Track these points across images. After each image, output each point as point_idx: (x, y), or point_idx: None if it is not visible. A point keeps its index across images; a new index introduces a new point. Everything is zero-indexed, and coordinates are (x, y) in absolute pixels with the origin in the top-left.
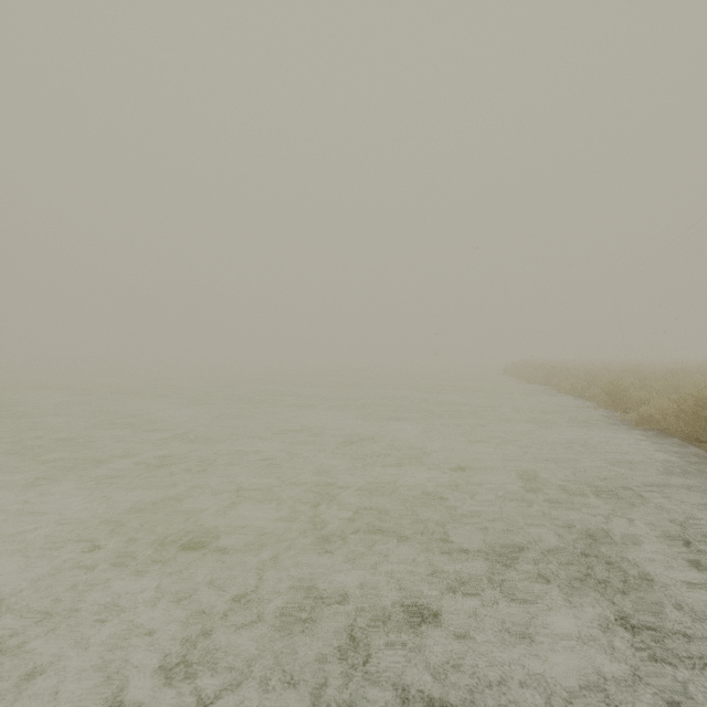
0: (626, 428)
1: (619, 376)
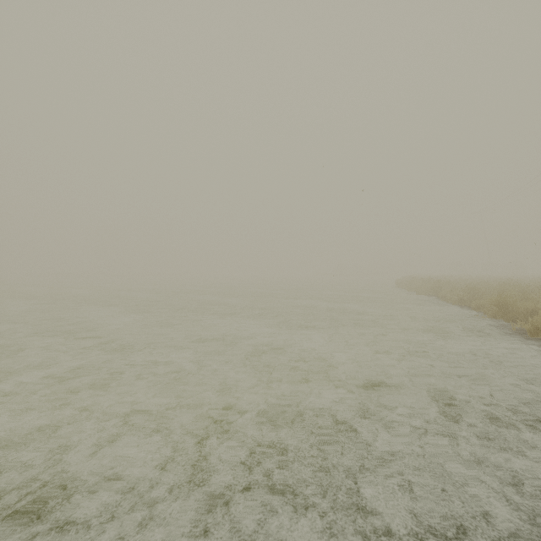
0: (521, 337)
1: (499, 288)
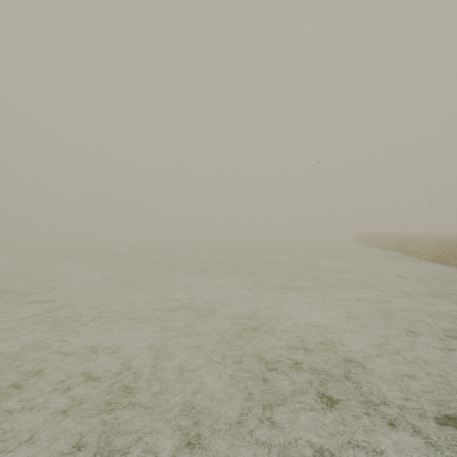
0: None
1: None
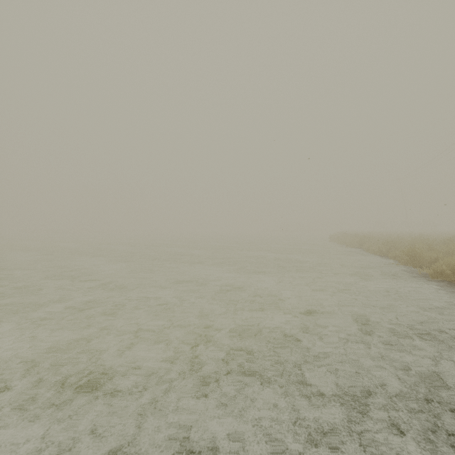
0: (424, 279)
1: (411, 242)
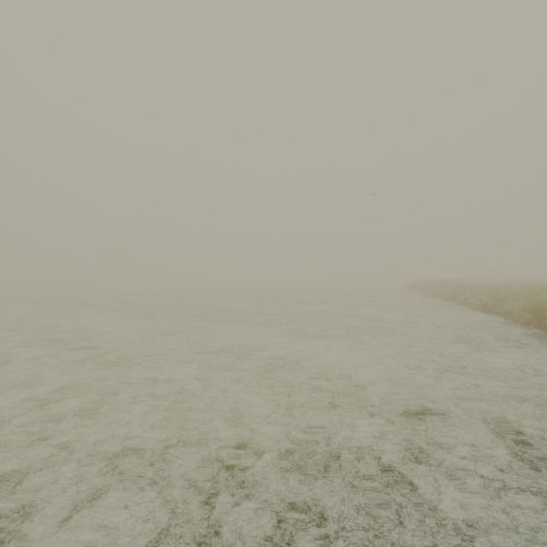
0: None
1: (525, 293)
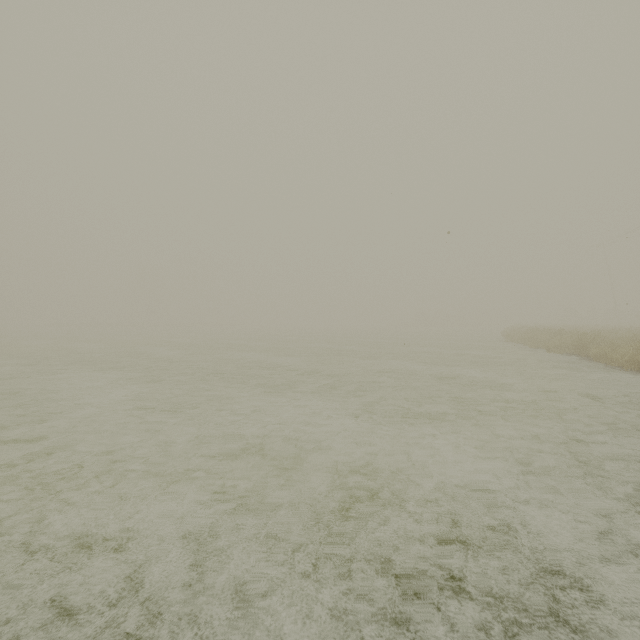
0: None
1: None
